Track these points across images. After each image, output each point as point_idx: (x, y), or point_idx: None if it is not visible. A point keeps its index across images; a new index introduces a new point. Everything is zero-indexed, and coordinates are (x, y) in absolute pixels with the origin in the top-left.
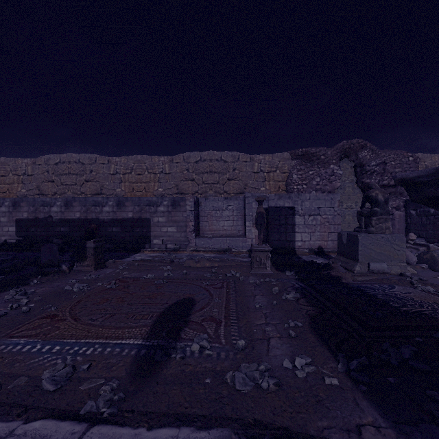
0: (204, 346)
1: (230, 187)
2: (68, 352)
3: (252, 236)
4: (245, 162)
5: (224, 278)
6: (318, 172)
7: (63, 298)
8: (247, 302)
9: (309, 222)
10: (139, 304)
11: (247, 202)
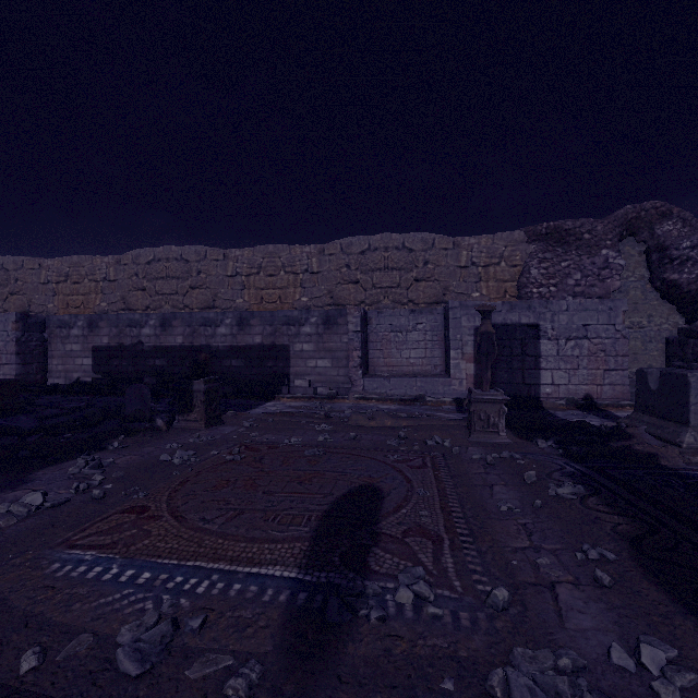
0: (423, 594)
1: (419, 293)
2: (165, 587)
3: (461, 375)
4: (444, 249)
5: (423, 448)
6: (578, 263)
7: (157, 475)
8: (480, 498)
9: (567, 351)
10: (283, 493)
11: (452, 316)
